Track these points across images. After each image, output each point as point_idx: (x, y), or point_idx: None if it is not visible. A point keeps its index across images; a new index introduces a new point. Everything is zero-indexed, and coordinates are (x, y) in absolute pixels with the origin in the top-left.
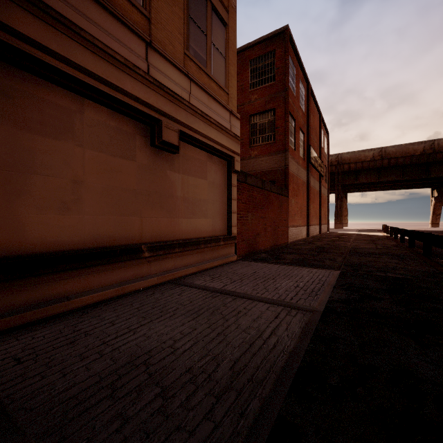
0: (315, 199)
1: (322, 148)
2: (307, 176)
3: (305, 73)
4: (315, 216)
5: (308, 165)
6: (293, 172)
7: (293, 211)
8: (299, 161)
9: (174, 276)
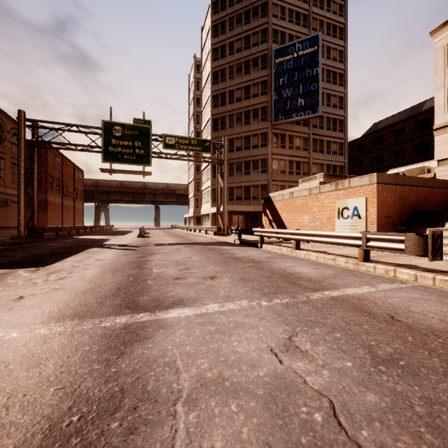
0: (69, 211)
1: (77, 181)
2: (62, 201)
3: (60, 152)
4: (70, 220)
5: (62, 195)
6: (51, 201)
7: (51, 218)
8: (56, 195)
9: (9, 234)
